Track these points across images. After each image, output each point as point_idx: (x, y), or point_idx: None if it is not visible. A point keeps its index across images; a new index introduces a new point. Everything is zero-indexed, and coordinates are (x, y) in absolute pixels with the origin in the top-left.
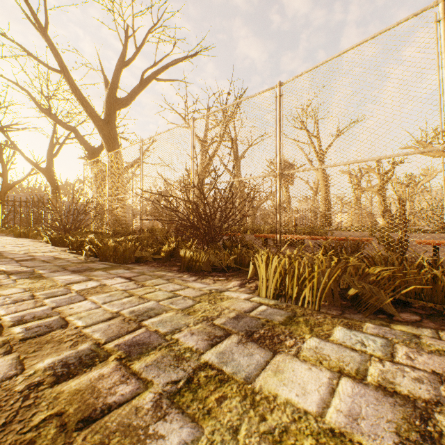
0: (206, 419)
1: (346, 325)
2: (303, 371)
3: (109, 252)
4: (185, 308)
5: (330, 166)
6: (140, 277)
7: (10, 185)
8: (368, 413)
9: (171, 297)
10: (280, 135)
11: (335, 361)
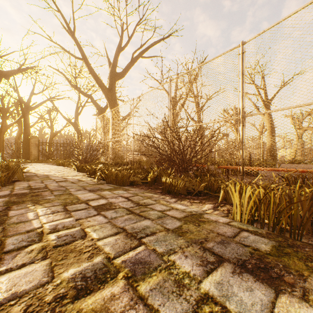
0: None
1: None
2: None
3: (112, 177)
4: (174, 228)
5: (293, 107)
6: (135, 197)
7: (54, 133)
8: None
9: (160, 216)
10: (243, 85)
11: None
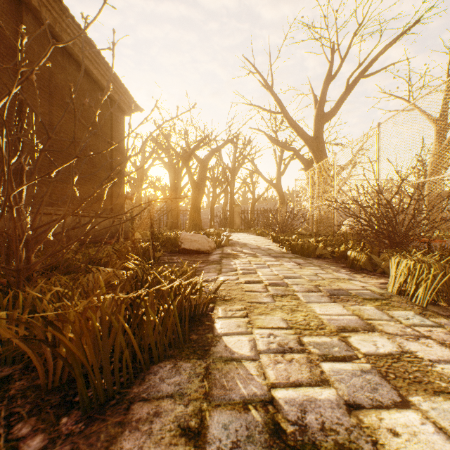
0: (278, 302)
1: (421, 313)
2: (336, 309)
3: (297, 248)
4: (311, 280)
5: None
6: (306, 264)
7: (256, 199)
8: (342, 321)
9: (311, 275)
10: None
11: (363, 313)
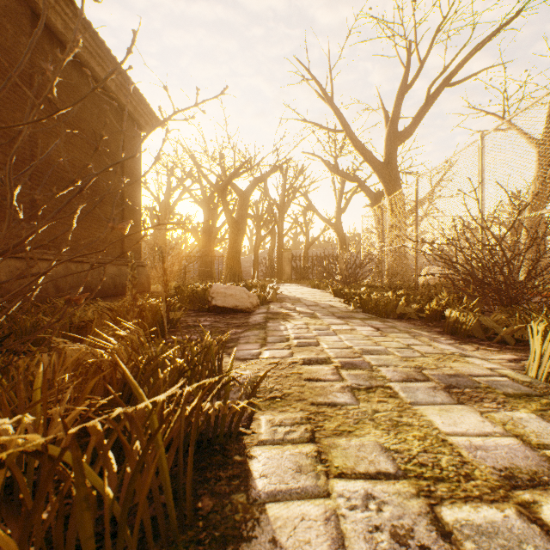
0: (364, 402)
1: None
2: (471, 419)
3: (371, 305)
4: (406, 357)
5: None
6: (388, 329)
7: (310, 242)
8: (497, 453)
9: (402, 347)
10: None
11: (525, 431)
